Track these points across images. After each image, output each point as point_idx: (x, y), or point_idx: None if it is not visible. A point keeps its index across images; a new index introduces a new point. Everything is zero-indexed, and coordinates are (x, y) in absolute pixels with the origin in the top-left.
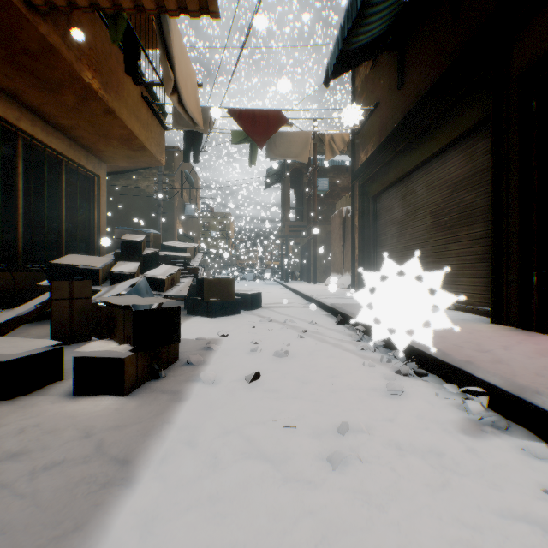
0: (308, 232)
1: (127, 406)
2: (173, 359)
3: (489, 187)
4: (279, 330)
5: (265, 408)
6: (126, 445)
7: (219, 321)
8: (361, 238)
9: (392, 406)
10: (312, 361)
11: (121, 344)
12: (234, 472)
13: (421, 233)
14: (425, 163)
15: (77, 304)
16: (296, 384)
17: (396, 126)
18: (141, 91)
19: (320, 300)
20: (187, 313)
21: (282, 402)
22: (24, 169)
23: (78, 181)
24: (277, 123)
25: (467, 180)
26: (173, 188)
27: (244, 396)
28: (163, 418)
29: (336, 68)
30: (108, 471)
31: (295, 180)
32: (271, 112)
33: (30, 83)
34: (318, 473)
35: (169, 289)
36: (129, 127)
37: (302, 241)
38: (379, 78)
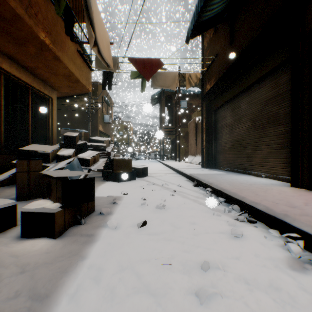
0: (175, 132)
1: (55, 246)
2: (91, 210)
3: (288, 102)
4: (159, 190)
5: (150, 248)
6: (48, 281)
7: (122, 184)
8: (207, 135)
9: (236, 246)
10: (180, 212)
11: (55, 202)
12: (125, 307)
13: (244, 131)
14: (247, 89)
15: (33, 175)
16: (170, 228)
17: (229, 67)
18: (76, 47)
19: (183, 171)
20: (103, 179)
21: (162, 243)
22: (5, 93)
23: (39, 100)
24: (158, 66)
25: (274, 98)
26: (97, 106)
27: (136, 238)
28: (79, 256)
29: (192, 32)
30: (30, 305)
31: (168, 102)
32: (153, 60)
33: (7, 40)
34: (189, 307)
35: (92, 165)
36: (69, 68)
37: (172, 137)
38: (218, 39)
